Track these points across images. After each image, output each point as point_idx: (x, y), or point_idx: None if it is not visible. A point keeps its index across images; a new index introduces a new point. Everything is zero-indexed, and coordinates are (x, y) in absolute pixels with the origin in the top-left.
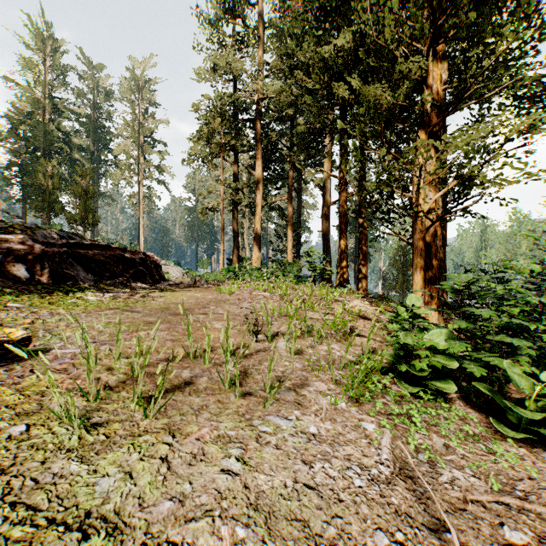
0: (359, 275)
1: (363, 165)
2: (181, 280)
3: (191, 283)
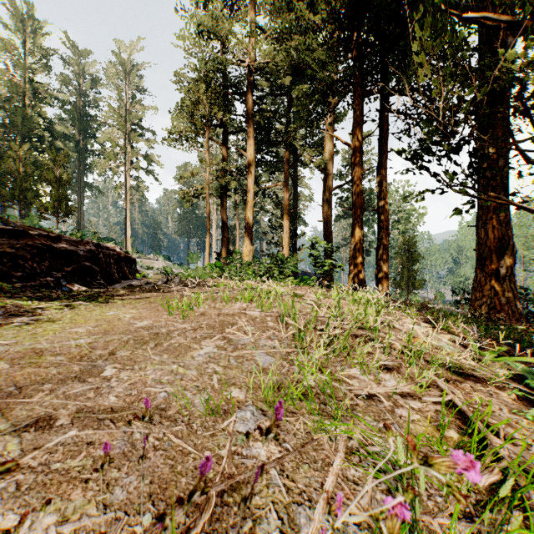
0: (379, 272)
1: (384, 130)
2: (160, 276)
3: (161, 283)
